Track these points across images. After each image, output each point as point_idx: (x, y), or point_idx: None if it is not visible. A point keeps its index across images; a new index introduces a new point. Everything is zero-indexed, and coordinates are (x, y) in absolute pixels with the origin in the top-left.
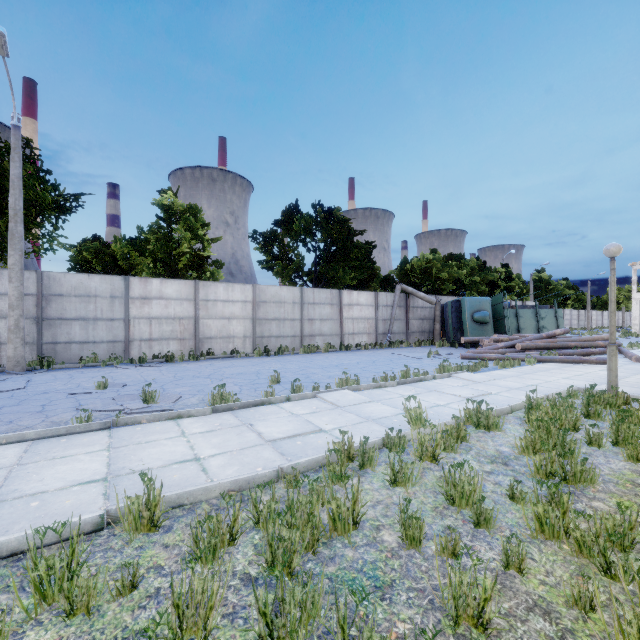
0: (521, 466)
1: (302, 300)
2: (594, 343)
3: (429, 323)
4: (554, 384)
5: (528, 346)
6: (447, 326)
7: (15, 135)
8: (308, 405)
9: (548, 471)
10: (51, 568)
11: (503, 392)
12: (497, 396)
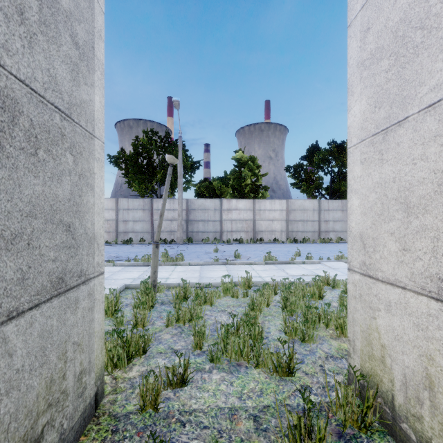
0: None
1: (319, 208)
2: None
3: None
4: None
5: None
6: None
7: (180, 140)
8: (314, 266)
9: None
10: (227, 286)
11: None
12: None
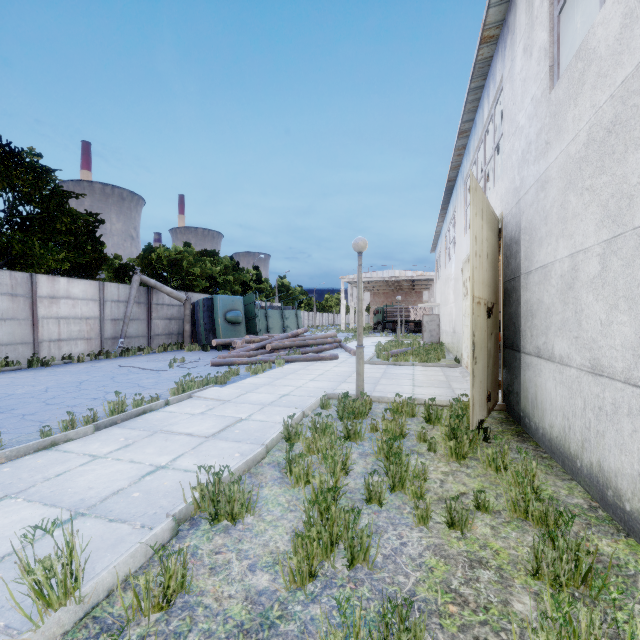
0: None
1: None
2: (325, 340)
3: (178, 323)
4: (305, 390)
5: (277, 346)
6: (199, 327)
7: None
8: None
9: None
10: None
11: (256, 413)
12: (249, 423)
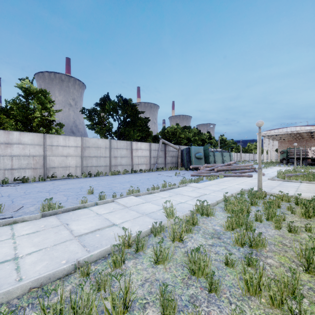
0: (227, 238)
1: (110, 146)
2: (246, 167)
3: (175, 159)
4: (233, 187)
5: (219, 169)
6: (184, 160)
7: None
8: (108, 207)
9: (243, 242)
10: None
11: (211, 193)
12: (209, 195)
